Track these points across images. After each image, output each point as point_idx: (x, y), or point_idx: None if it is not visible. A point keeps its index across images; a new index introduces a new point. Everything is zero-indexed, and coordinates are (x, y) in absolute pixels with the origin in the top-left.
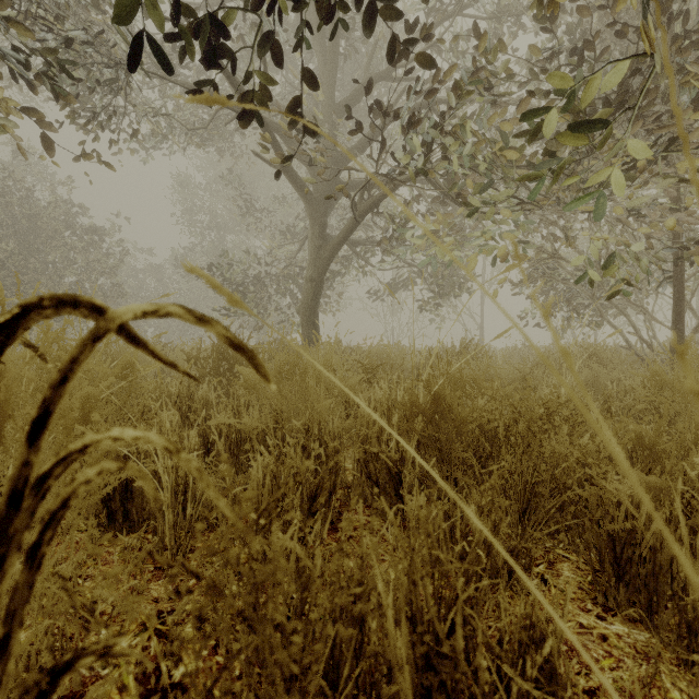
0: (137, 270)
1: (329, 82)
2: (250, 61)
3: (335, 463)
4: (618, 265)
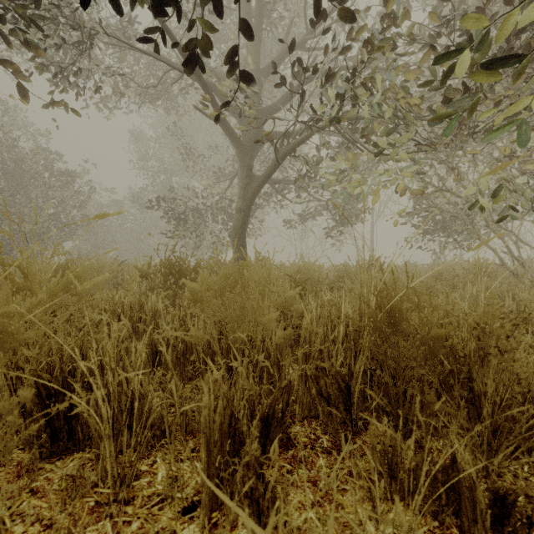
0: (102, 205)
1: (255, 51)
2: (194, 10)
3: (289, 382)
4: (505, 194)
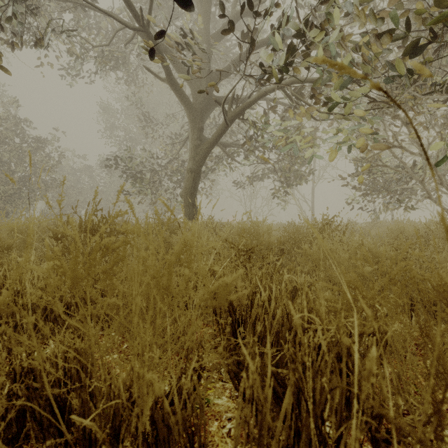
0: (75, 169)
1: (205, 18)
2: None
3: None
4: None
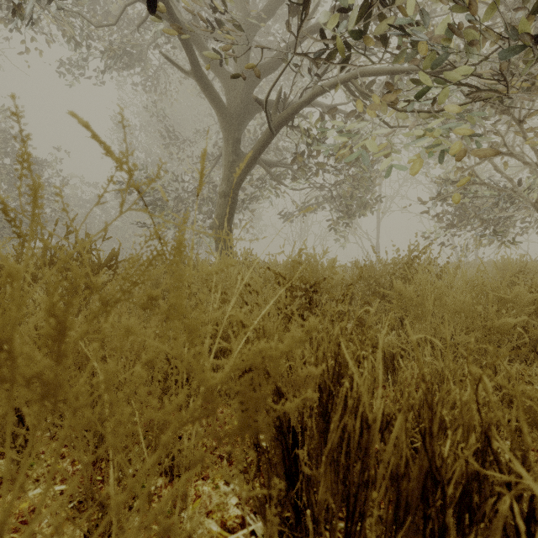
0: (84, 200)
1: None
2: None
3: None
4: None
